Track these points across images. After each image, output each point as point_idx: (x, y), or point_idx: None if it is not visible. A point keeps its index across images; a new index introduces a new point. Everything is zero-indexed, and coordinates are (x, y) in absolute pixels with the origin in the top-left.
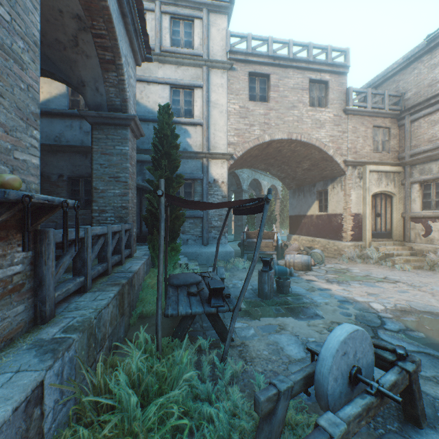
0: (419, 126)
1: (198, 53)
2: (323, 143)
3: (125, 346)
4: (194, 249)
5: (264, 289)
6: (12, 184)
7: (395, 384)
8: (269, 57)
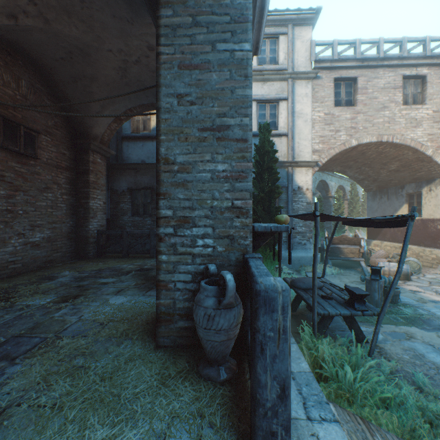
0: None
1: (283, 68)
2: (419, 143)
3: (305, 335)
4: None
5: (374, 297)
6: (288, 221)
7: None
8: (356, 60)
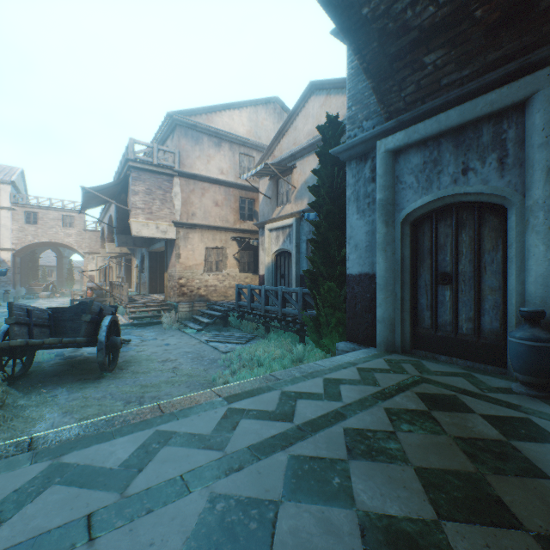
0: None
1: None
2: (72, 244)
3: None
4: None
5: (5, 299)
6: None
7: None
8: (37, 206)
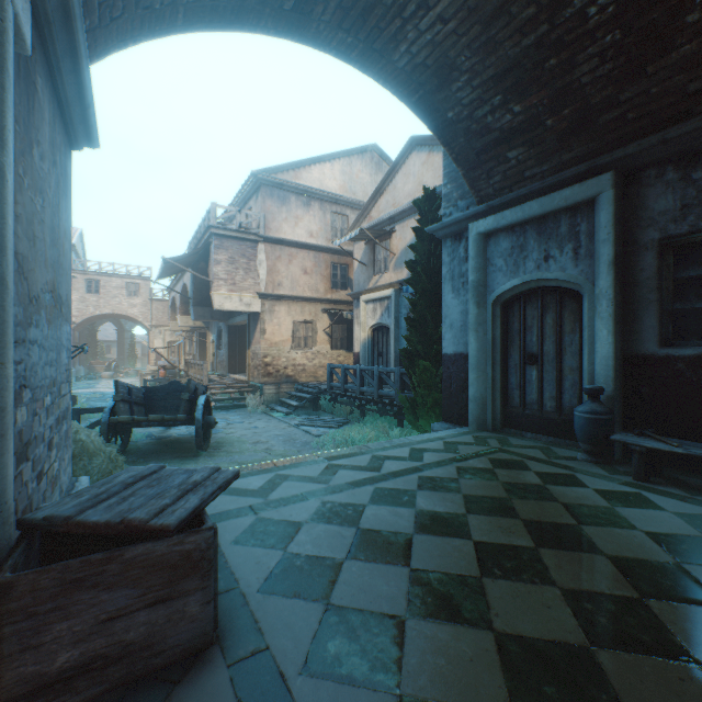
0: None
1: None
2: (136, 315)
3: None
4: None
5: None
6: None
7: None
8: (99, 272)
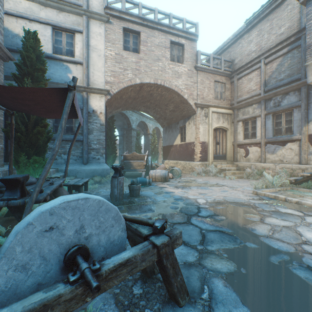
0: (242, 82)
1: (79, 4)
2: (180, 89)
3: None
4: (74, 167)
5: (114, 193)
6: None
7: (128, 262)
8: (139, 18)
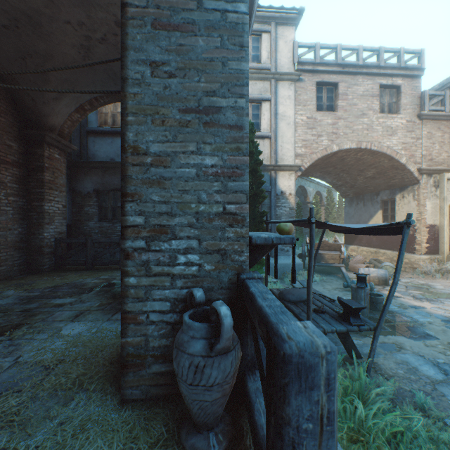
0: None
1: (266, 67)
2: (394, 151)
3: None
4: None
5: None
6: (292, 231)
7: None
8: (337, 65)
